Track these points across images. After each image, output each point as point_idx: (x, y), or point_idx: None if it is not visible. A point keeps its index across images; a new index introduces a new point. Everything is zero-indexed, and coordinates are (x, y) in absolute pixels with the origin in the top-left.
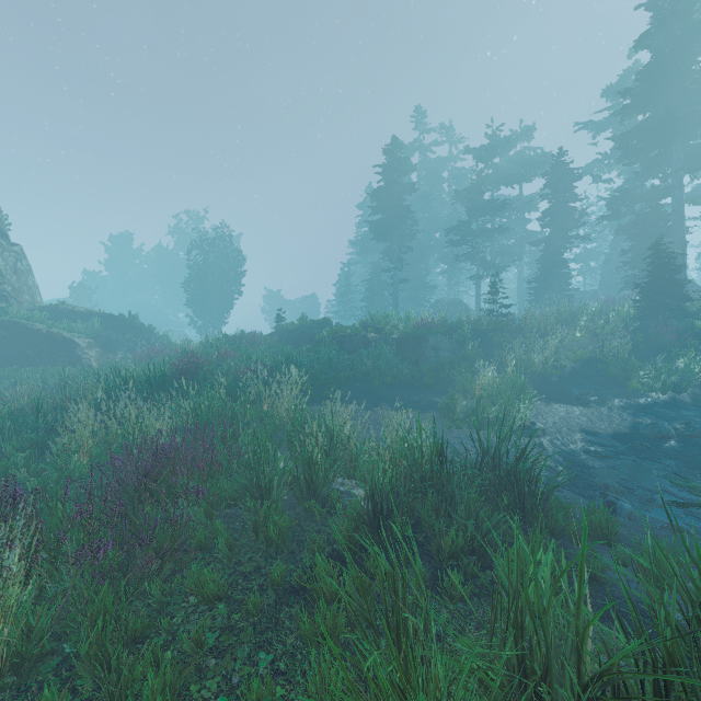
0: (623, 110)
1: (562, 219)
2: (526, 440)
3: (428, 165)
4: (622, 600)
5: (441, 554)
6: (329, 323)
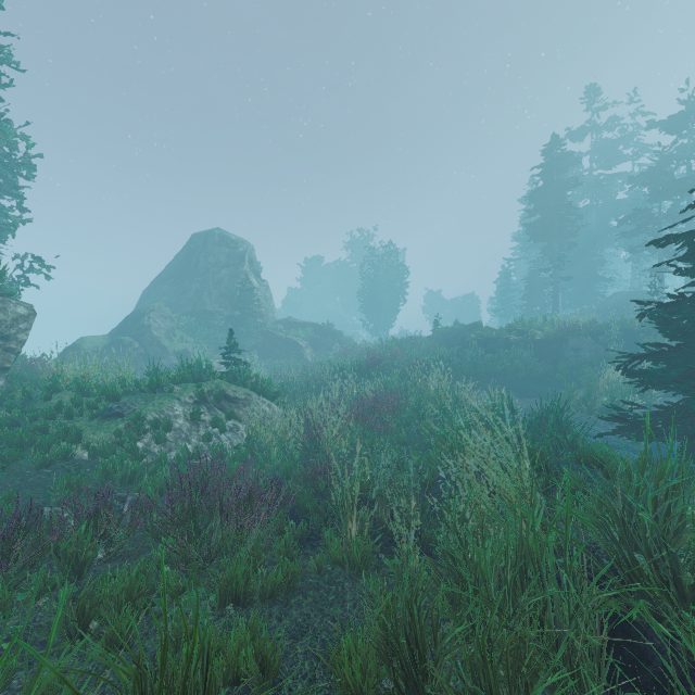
0: None
1: None
2: None
3: (603, 146)
4: None
5: None
6: (478, 327)
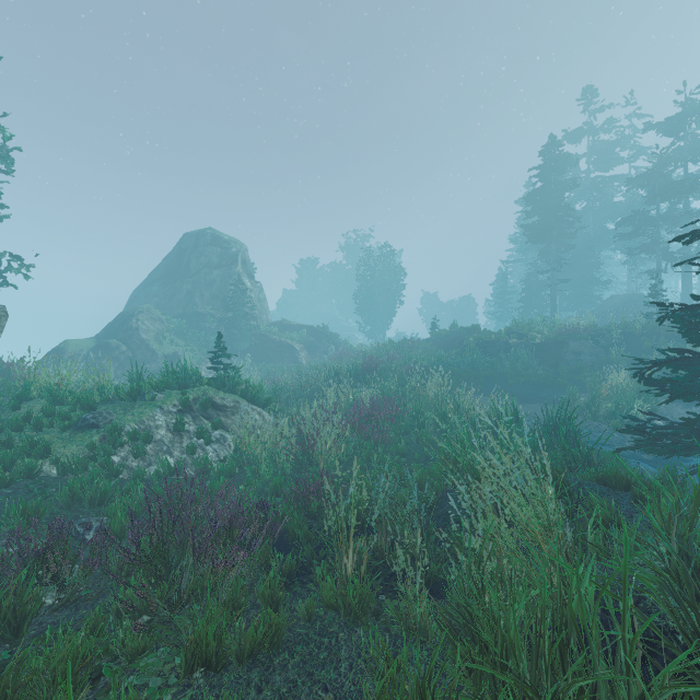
0: None
1: None
2: None
3: (600, 148)
4: None
5: None
6: (477, 329)
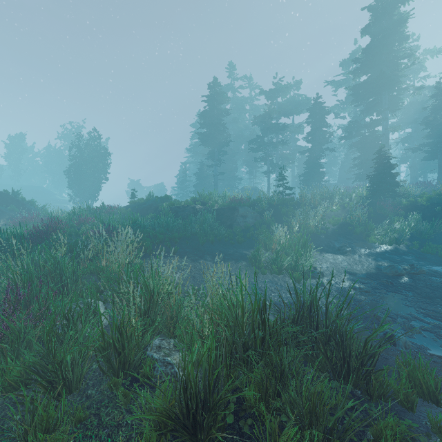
0: (355, 71)
1: (318, 138)
2: (311, 281)
3: (237, 101)
4: None
5: None
6: (169, 199)
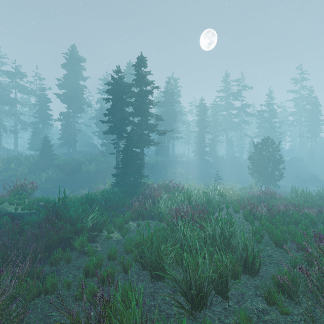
0: (59, 85)
1: (45, 116)
2: None
3: None
4: None
5: None
6: None
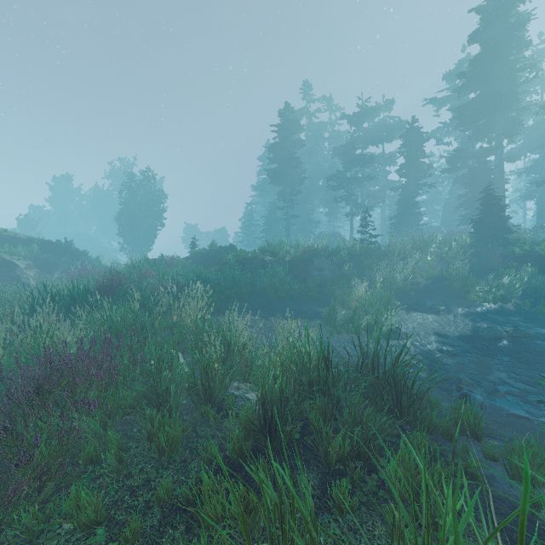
0: (460, 88)
1: (414, 171)
2: (393, 342)
3: (313, 128)
4: (500, 500)
5: (329, 459)
6: (234, 249)
